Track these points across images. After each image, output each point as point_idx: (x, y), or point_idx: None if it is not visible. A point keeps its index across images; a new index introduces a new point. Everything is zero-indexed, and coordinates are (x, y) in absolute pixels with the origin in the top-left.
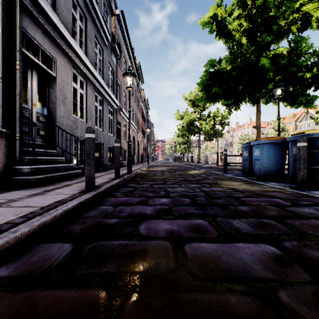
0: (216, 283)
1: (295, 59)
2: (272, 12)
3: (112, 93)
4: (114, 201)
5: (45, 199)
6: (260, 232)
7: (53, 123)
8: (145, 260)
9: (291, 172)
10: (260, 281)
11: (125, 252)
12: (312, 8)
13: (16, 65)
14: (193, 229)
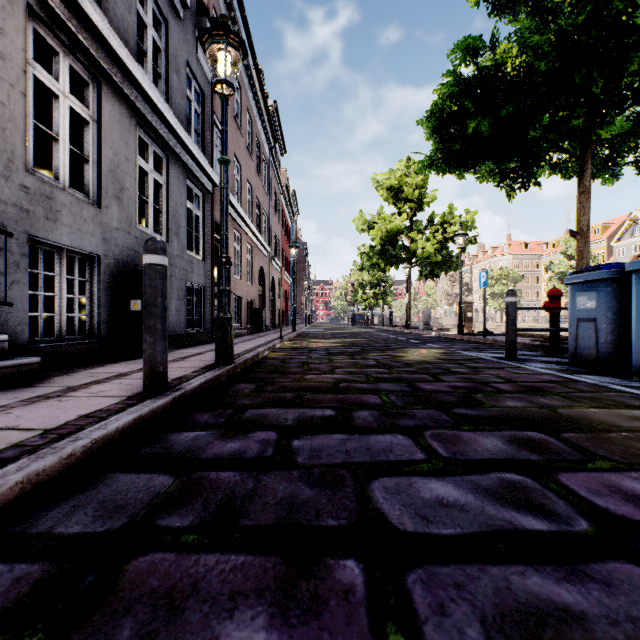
0: None
1: None
2: None
3: (201, 151)
4: None
5: None
6: None
7: None
8: None
9: None
10: None
11: None
12: None
13: None
14: None
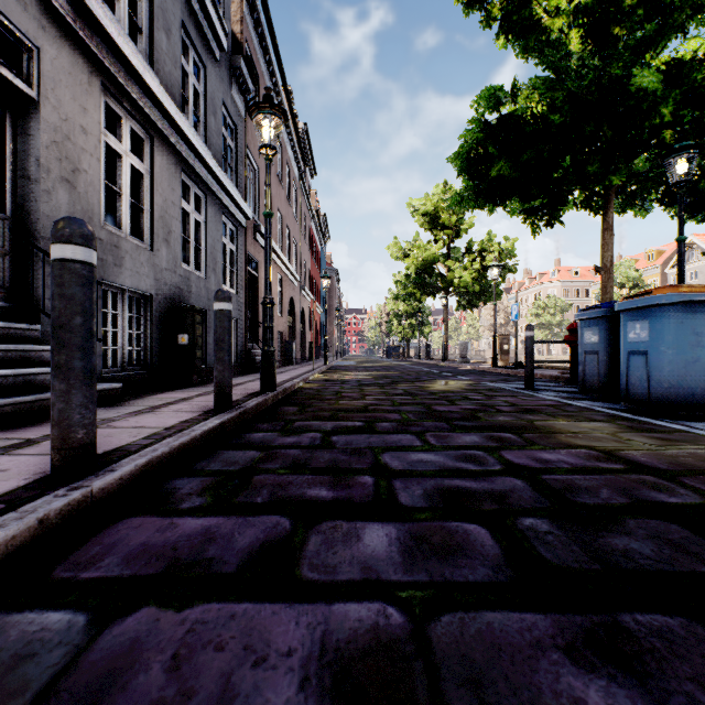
0: None
1: None
2: None
3: (235, 186)
4: (141, 545)
5: None
6: None
7: (28, 241)
8: None
9: None
10: None
11: None
12: None
13: None
14: None
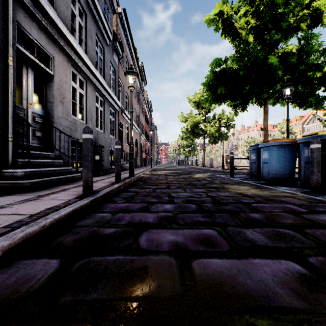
0: (233, 315)
1: (305, 57)
2: (280, 9)
3: (114, 94)
4: (113, 207)
5: (37, 205)
6: (279, 245)
7: (50, 124)
8: (145, 282)
9: (302, 175)
10: (289, 312)
11: (122, 271)
12: (323, 4)
13: (9, 60)
14: (201, 241)
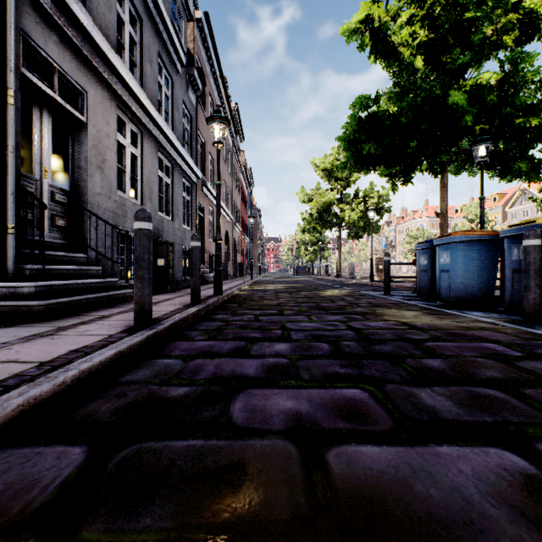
0: None
1: (512, 93)
2: (469, 12)
3: (190, 155)
4: (186, 348)
5: (53, 346)
6: (480, 418)
7: (81, 205)
8: (241, 492)
9: (509, 293)
10: None
11: (199, 471)
12: None
13: (9, 96)
14: (341, 411)
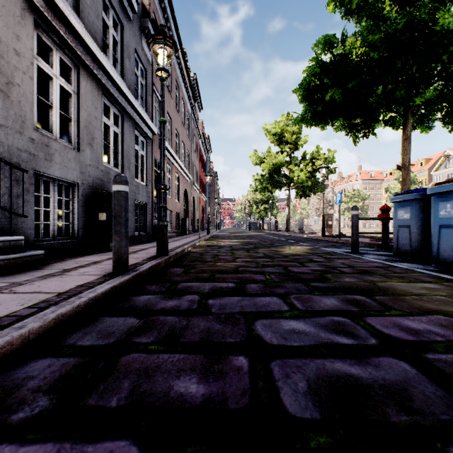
0: None
1: None
2: None
3: (145, 110)
4: None
5: None
6: None
7: None
8: None
9: None
10: None
11: None
12: None
13: None
14: None
